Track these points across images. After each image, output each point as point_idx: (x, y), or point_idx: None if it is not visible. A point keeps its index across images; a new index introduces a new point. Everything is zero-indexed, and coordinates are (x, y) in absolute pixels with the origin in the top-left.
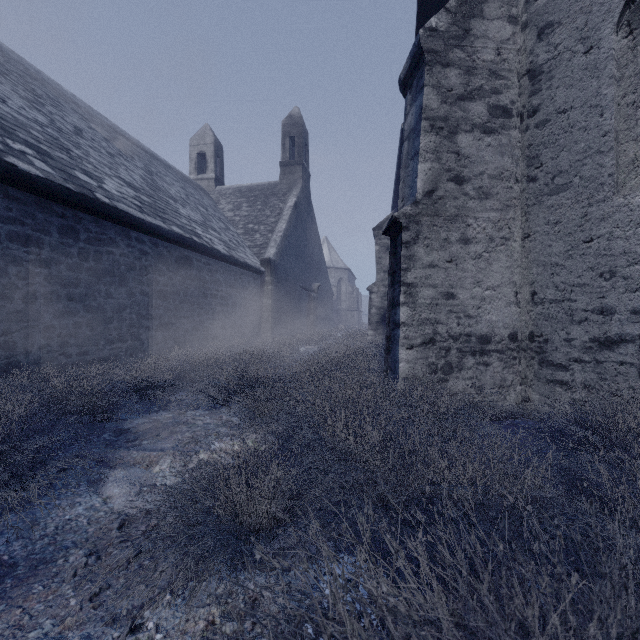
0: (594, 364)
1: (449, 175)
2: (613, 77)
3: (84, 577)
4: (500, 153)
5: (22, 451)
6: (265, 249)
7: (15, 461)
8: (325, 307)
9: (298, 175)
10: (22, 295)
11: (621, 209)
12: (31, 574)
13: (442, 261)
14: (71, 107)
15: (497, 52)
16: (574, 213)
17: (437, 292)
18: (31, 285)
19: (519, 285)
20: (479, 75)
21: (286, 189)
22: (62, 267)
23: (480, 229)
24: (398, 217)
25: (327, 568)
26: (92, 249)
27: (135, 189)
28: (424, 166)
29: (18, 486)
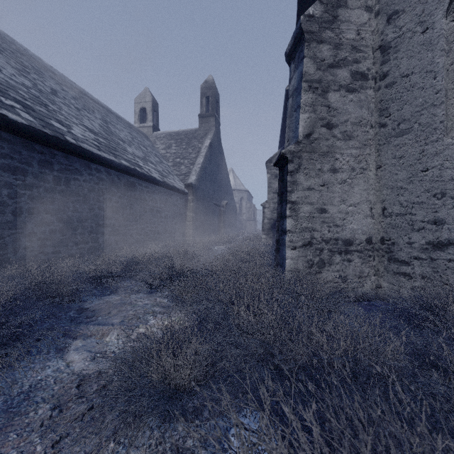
0: (429, 261)
1: (322, 122)
2: (443, 50)
3: (49, 427)
4: (359, 106)
5: (7, 326)
6: (188, 176)
7: (1, 334)
8: (231, 218)
9: (212, 124)
10: (11, 210)
11: (449, 147)
12: (9, 424)
13: (317, 185)
14: (49, 75)
15: (357, 32)
16: (414, 150)
17: (313, 208)
18: (18, 203)
19: (373, 203)
20: (344, 49)
21: (203, 134)
22: (41, 190)
23: (345, 162)
24: (285, 153)
25: (236, 431)
26: (63, 176)
27: (95, 133)
28: (304, 116)
29: (2, 354)
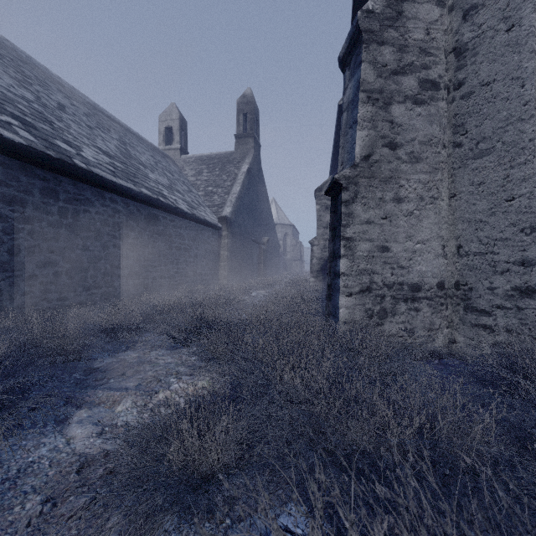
0: (515, 310)
1: (384, 141)
2: (533, 52)
3: (37, 527)
4: (429, 122)
5: None
6: (222, 208)
7: None
8: (273, 257)
9: (250, 146)
10: (7, 248)
11: None
12: None
13: (378, 218)
14: (57, 87)
15: (426, 32)
16: (497, 175)
17: (373, 245)
18: (15, 239)
19: (446, 239)
20: (410, 52)
21: (240, 157)
22: (44, 223)
23: (411, 189)
24: (338, 179)
25: None
26: (71, 208)
27: (110, 156)
28: (362, 133)
29: None
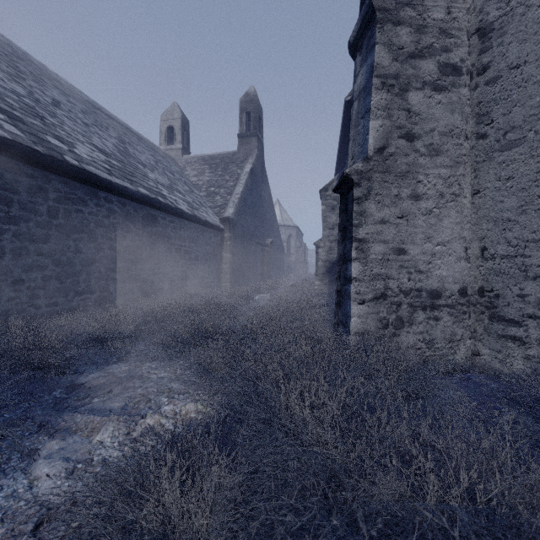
0: None
1: (400, 132)
2: None
3: None
4: (450, 110)
5: None
6: (224, 209)
7: None
8: (277, 259)
9: (253, 145)
10: None
11: None
12: None
13: (393, 217)
14: (53, 84)
15: (447, 11)
16: (528, 168)
17: (388, 248)
18: None
19: (469, 241)
20: (429, 33)
21: (243, 157)
22: (31, 224)
23: (430, 185)
24: (350, 173)
25: None
26: (61, 207)
27: (106, 154)
28: (375, 123)
29: None
